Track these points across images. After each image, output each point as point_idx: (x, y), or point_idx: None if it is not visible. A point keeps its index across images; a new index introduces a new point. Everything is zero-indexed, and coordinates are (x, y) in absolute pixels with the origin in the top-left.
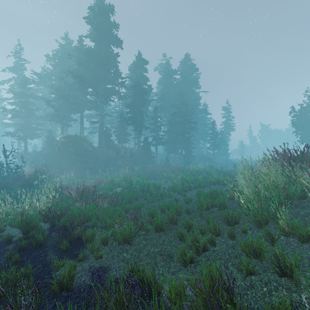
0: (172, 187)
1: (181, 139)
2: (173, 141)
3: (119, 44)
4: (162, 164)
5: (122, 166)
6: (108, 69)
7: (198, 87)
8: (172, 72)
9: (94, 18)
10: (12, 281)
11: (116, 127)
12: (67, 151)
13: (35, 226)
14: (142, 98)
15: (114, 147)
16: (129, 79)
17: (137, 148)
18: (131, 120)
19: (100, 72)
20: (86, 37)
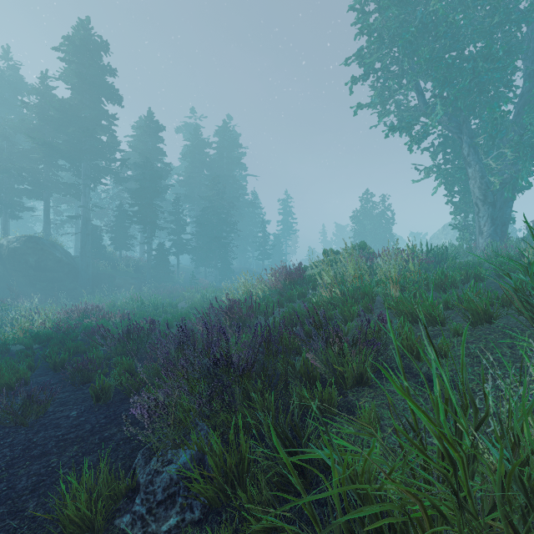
0: (190, 304)
1: (215, 246)
2: (204, 248)
3: (118, 99)
4: (186, 283)
5: (123, 286)
6: (99, 138)
7: (244, 169)
8: (203, 144)
9: (73, 53)
10: (74, 348)
11: (111, 226)
12: (22, 263)
13: (51, 337)
14: (155, 185)
15: (107, 256)
16: (132, 149)
17: (148, 259)
18: (138, 218)
19: (83, 140)
20: (57, 78)
